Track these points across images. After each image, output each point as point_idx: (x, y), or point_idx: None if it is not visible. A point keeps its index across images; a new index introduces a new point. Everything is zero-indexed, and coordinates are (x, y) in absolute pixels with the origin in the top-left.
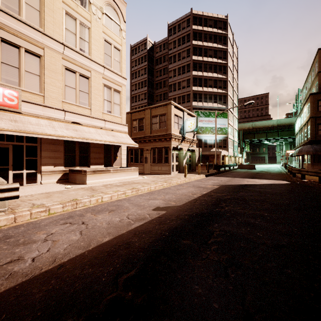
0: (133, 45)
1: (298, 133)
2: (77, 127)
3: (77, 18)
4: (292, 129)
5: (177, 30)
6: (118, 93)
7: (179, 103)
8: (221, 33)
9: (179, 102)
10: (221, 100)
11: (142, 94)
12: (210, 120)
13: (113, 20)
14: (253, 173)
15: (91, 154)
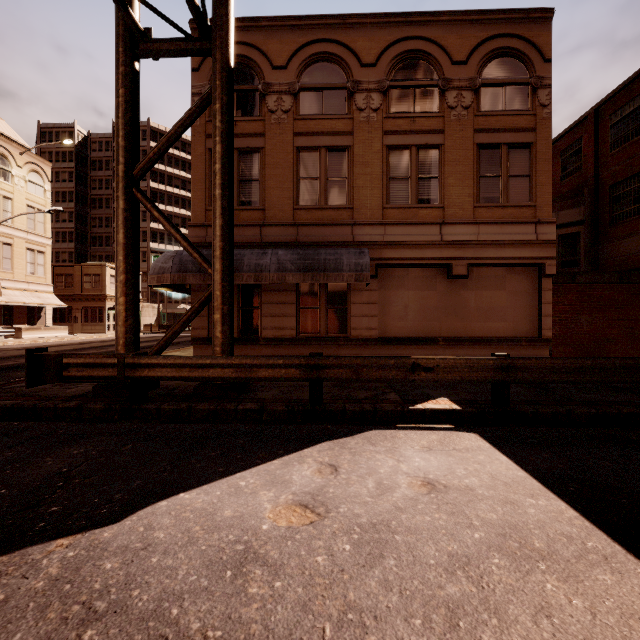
0: (45, 126)
1: None
2: (4, 291)
3: (1, 193)
4: None
5: None
6: (42, 254)
7: None
8: None
9: None
10: None
11: (65, 212)
12: None
13: (37, 184)
14: None
15: (14, 314)
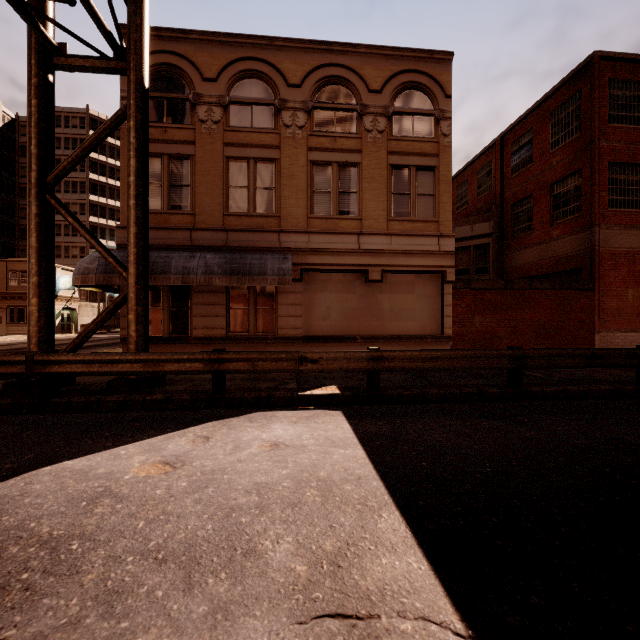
0: None
1: None
2: None
3: None
4: None
5: (63, 123)
6: None
7: (68, 235)
8: None
9: (68, 233)
10: None
11: None
12: None
13: None
14: None
15: None
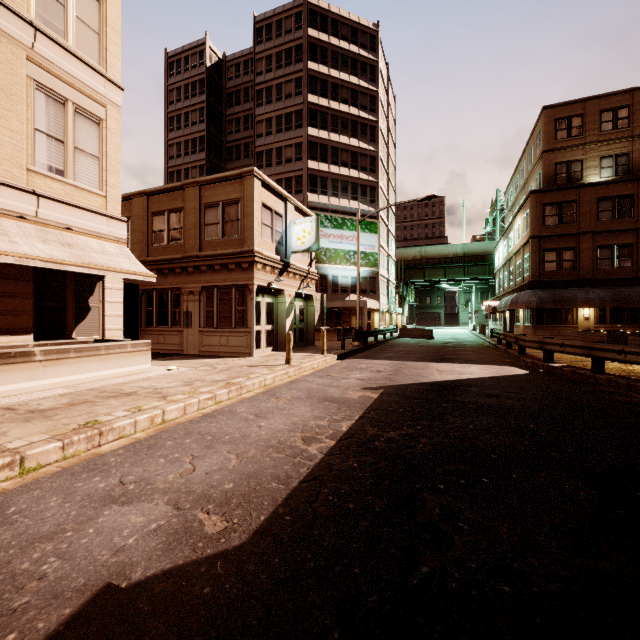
0: (173, 53)
1: (501, 269)
2: None
3: None
4: (487, 263)
5: (274, 33)
6: (91, 122)
7: None
8: (367, 58)
9: None
10: (367, 196)
11: (195, 167)
12: (344, 236)
13: None
14: (434, 347)
15: None
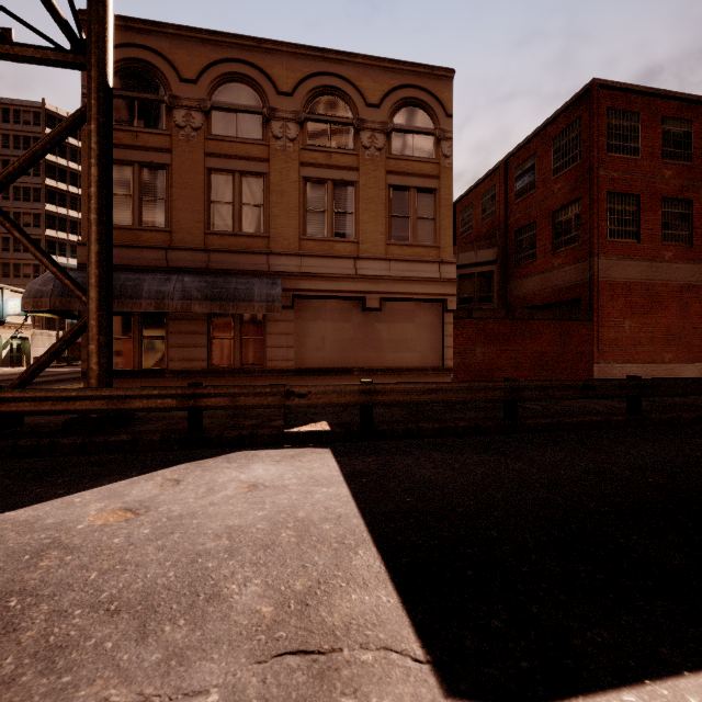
0: None
1: None
2: None
3: None
4: None
5: (12, 118)
6: None
7: (18, 250)
8: None
9: (18, 248)
10: None
11: None
12: None
13: None
14: None
15: None
